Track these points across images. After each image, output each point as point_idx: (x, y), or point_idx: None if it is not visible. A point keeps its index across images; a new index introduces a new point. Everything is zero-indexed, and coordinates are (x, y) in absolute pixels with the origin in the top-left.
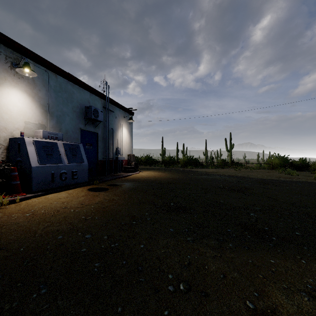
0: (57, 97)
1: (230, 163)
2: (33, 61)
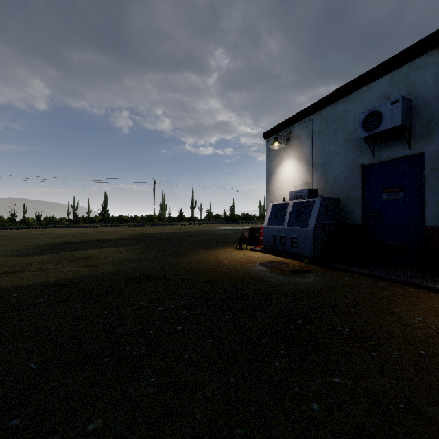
0: (322, 140)
1: None
2: (299, 121)
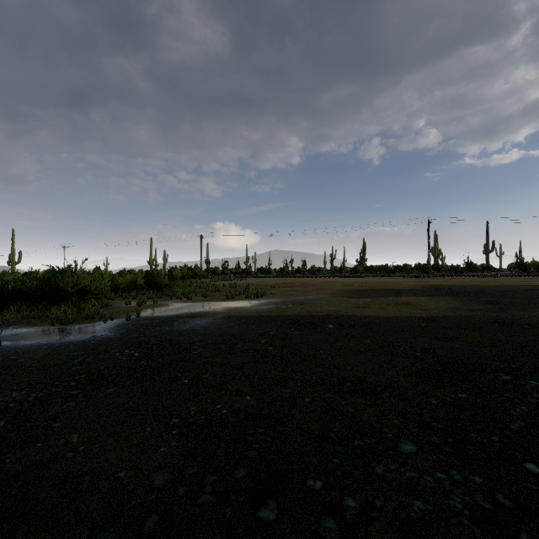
0: None
1: None
2: None
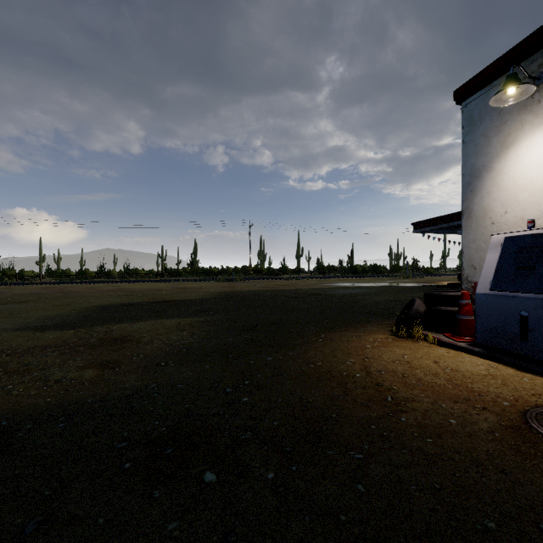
0: None
1: None
2: None
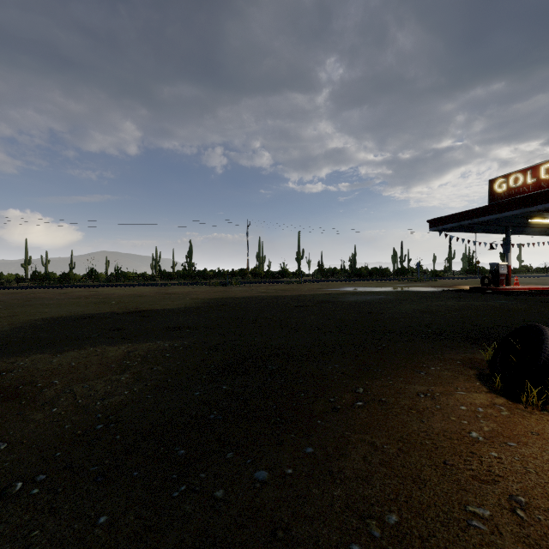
0: None
1: None
2: None
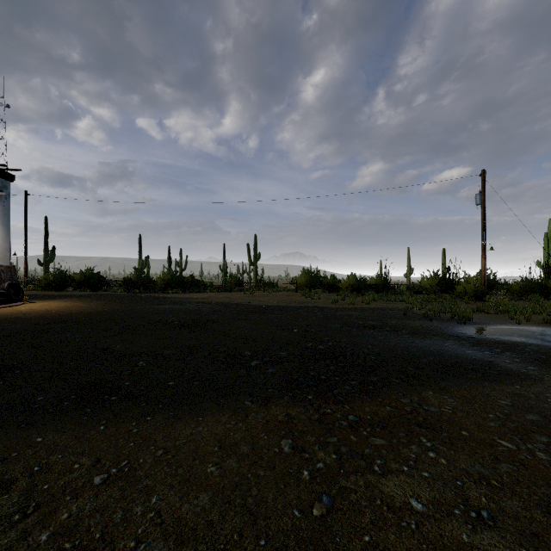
0: None
1: (241, 282)
2: None
